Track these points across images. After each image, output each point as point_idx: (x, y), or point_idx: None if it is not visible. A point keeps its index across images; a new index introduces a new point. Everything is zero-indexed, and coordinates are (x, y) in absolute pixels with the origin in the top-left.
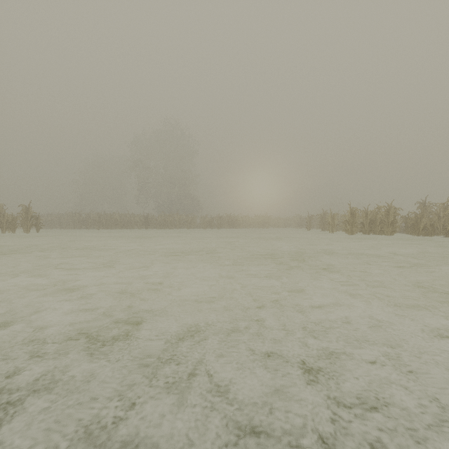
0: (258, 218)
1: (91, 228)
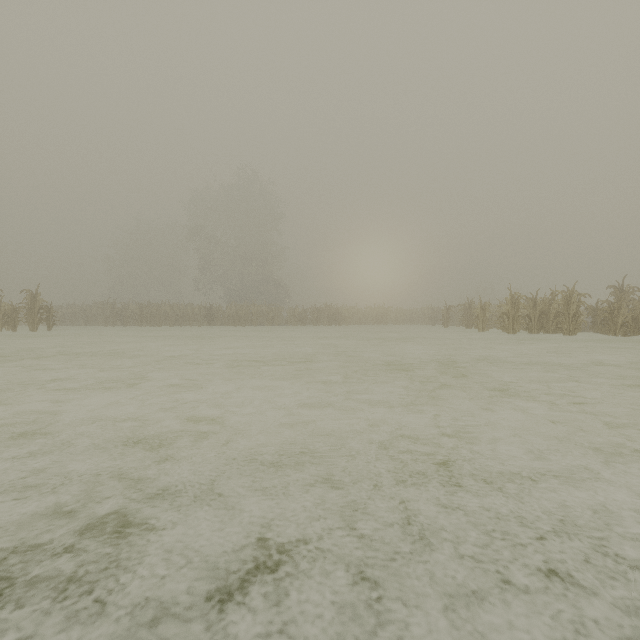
0: (371, 310)
1: (130, 324)
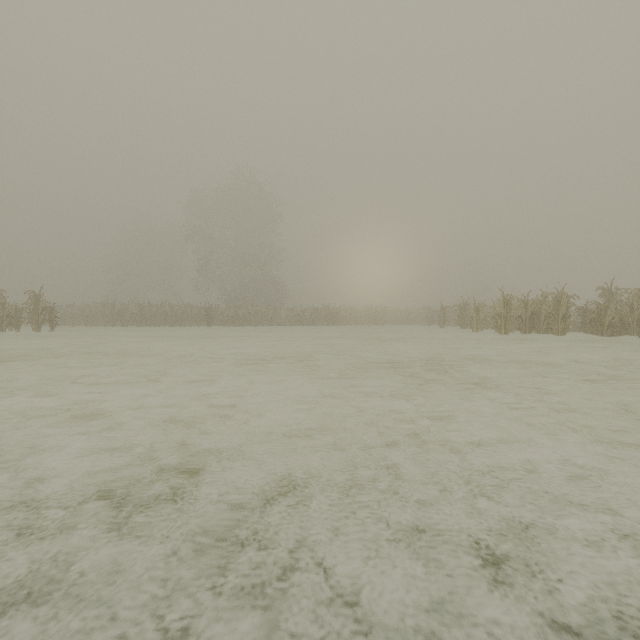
0: (369, 311)
1: (130, 325)
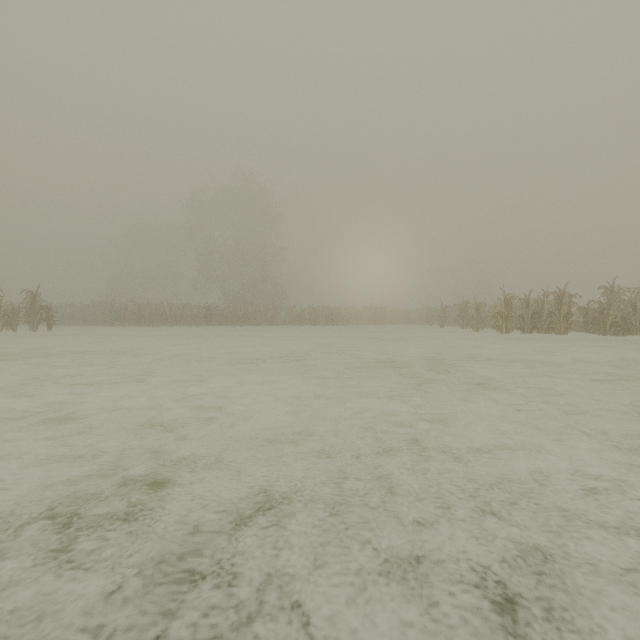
0: (369, 310)
1: (129, 324)
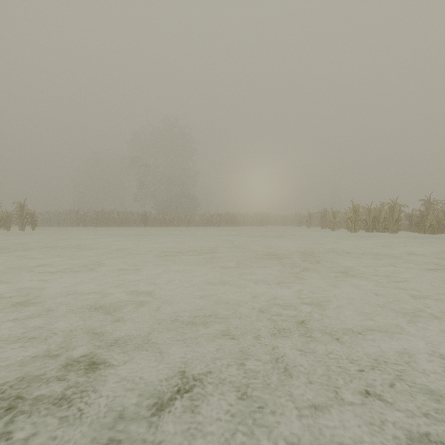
0: (257, 216)
1: (89, 226)
